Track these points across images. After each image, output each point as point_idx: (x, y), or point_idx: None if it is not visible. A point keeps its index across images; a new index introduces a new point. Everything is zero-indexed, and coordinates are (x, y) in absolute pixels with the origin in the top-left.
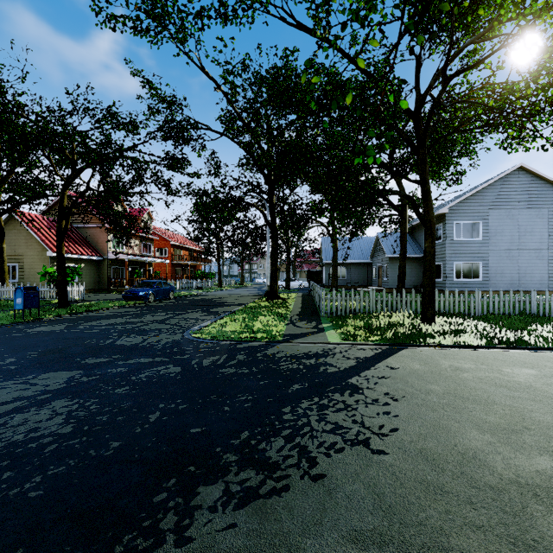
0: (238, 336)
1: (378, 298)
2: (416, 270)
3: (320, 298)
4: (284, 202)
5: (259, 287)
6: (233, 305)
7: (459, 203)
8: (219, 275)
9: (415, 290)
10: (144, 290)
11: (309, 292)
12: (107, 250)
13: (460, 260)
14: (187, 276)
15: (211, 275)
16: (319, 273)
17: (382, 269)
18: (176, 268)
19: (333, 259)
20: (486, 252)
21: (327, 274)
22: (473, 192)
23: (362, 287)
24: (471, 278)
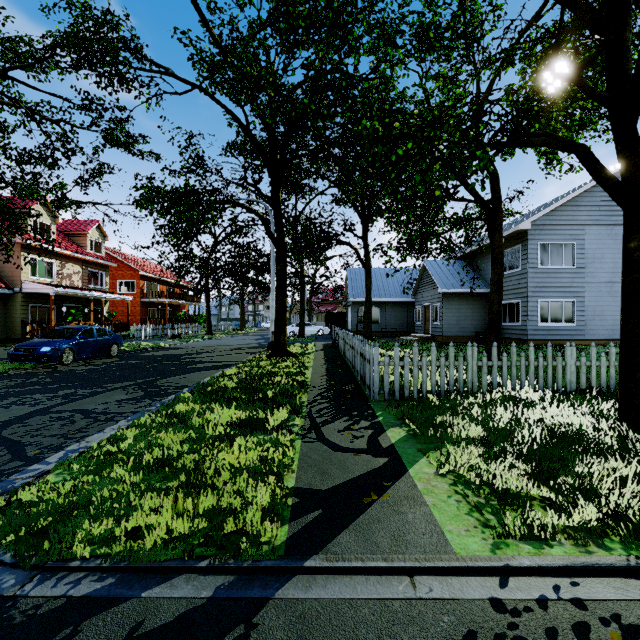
0: (136, 524)
1: (484, 362)
2: (479, 311)
3: (364, 360)
4: (297, 218)
5: (264, 334)
6: (209, 368)
7: (545, 216)
8: (209, 317)
9: (477, 339)
10: (52, 344)
11: (334, 343)
12: (20, 278)
13: (547, 296)
14: (164, 320)
15: (199, 318)
16: (342, 315)
17: (431, 309)
18: (149, 308)
19: (366, 295)
20: (582, 286)
21: (355, 316)
22: (566, 200)
23: (400, 334)
24: (561, 322)
